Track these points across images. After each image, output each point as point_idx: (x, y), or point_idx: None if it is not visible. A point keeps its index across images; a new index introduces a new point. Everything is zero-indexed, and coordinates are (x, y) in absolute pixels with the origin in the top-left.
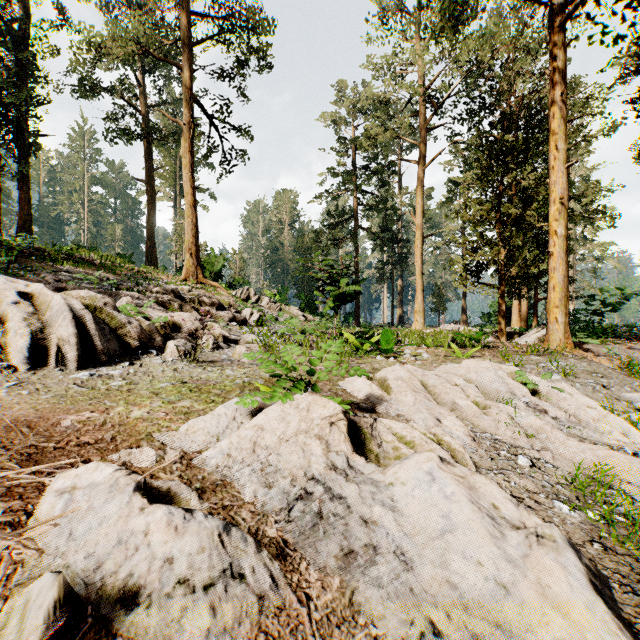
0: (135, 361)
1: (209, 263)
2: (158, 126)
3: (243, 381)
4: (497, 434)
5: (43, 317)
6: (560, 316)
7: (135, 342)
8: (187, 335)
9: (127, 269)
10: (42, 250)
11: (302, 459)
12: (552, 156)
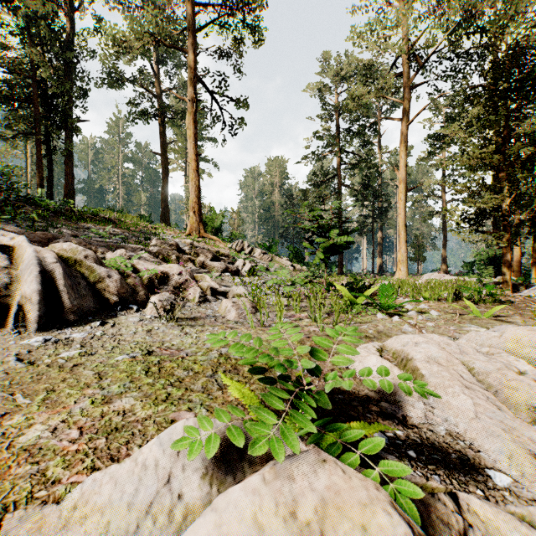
0: (109, 319)
1: (210, 220)
2: (169, 106)
3: (219, 354)
4: None
5: (15, 271)
6: None
7: (114, 297)
8: (174, 288)
9: (142, 226)
10: (71, 211)
11: None
12: None
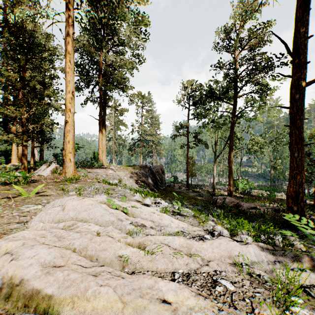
0: None
1: None
2: None
3: None
4: (177, 268)
5: None
6: (72, 158)
7: None
8: None
9: None
10: None
11: None
12: (68, 65)
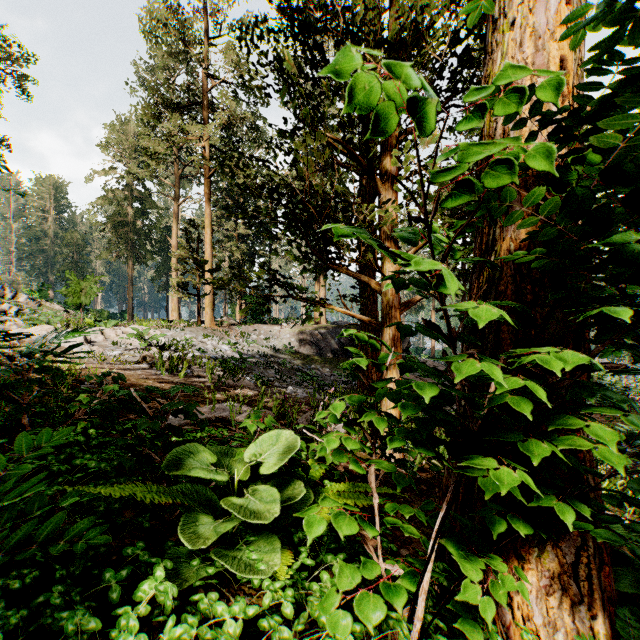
0: None
1: None
2: None
3: None
4: (116, 340)
5: None
6: (209, 311)
7: None
8: None
9: None
10: None
11: (41, 333)
12: (206, 236)
